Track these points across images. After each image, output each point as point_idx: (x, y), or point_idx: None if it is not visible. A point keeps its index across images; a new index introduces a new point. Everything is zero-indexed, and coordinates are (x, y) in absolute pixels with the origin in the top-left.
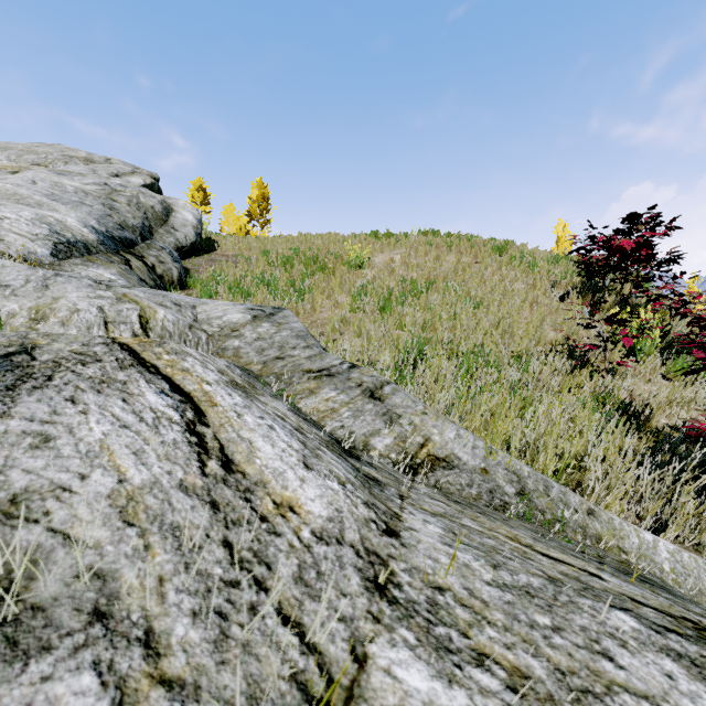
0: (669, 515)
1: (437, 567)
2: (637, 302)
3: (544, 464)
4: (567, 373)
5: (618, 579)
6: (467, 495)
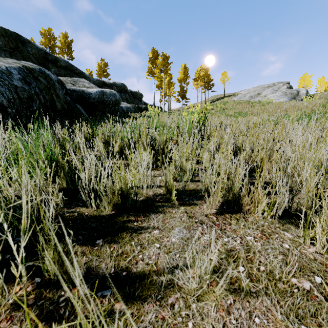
0: None
1: None
2: None
3: None
4: None
5: None
6: None
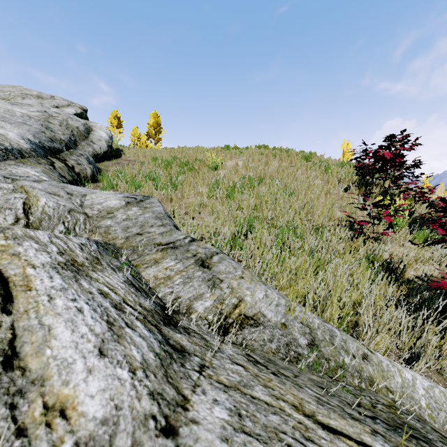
0: (420, 348)
1: None
2: (393, 193)
3: (331, 314)
4: (348, 240)
5: (390, 446)
6: (267, 350)
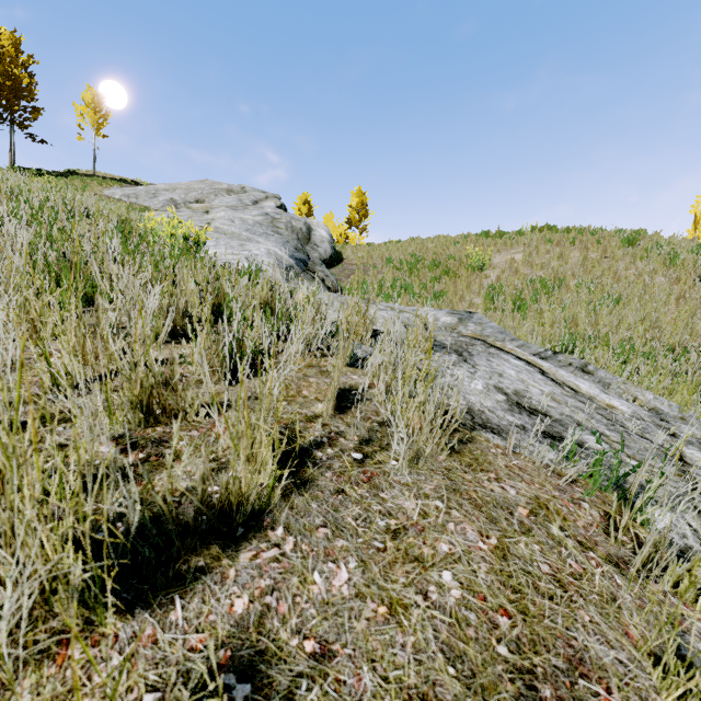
0: None
1: (695, 434)
2: None
3: None
4: None
5: None
6: None
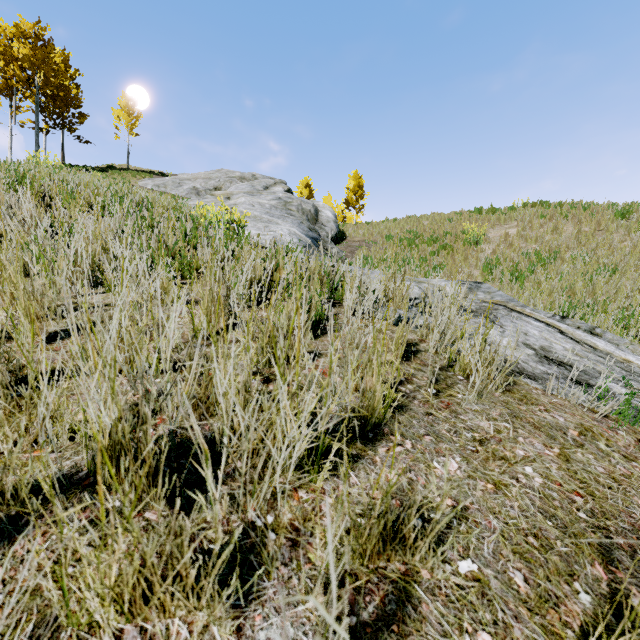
0: None
1: None
2: None
3: None
4: None
5: None
6: None
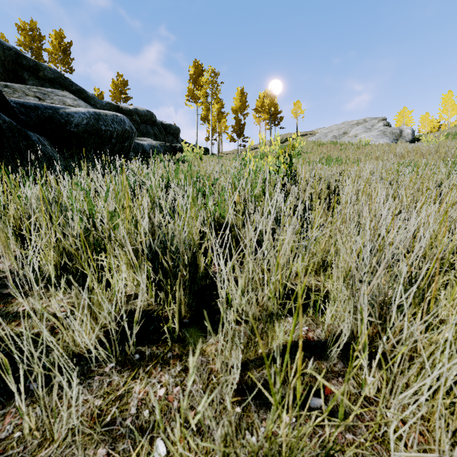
0: None
1: None
2: None
3: None
4: None
5: None
6: None
